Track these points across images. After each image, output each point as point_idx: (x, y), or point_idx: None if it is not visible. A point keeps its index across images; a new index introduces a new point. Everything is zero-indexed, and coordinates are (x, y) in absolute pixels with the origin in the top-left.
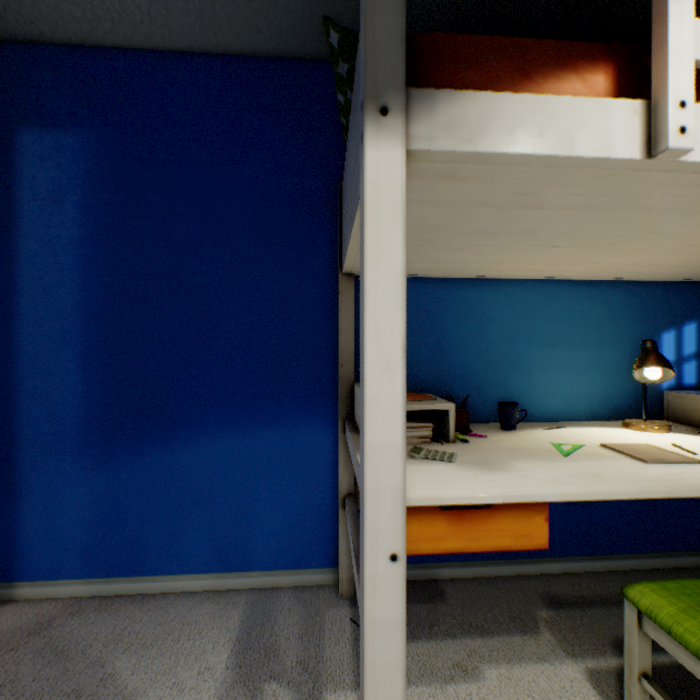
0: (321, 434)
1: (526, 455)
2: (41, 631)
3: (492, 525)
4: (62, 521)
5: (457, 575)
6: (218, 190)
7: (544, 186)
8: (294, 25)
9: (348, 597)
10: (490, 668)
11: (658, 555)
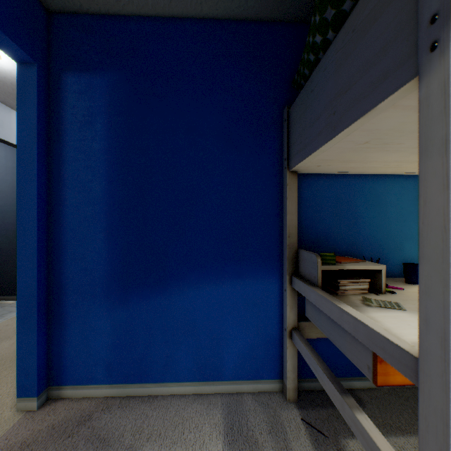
0: (270, 285)
1: None
2: (85, 423)
3: None
4: (93, 344)
5: (366, 386)
6: (199, 114)
7: None
8: None
9: (293, 401)
10: None
11: None
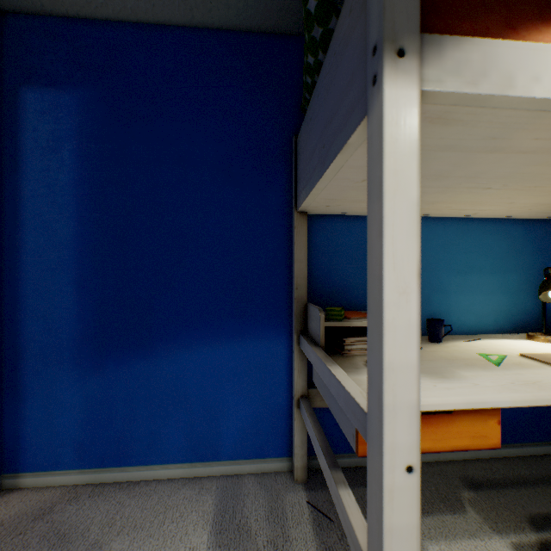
0: (277, 346)
1: (464, 365)
2: (44, 516)
3: (453, 428)
4: (60, 420)
5: None
6: (191, 141)
7: (517, 130)
8: (259, 2)
9: (302, 482)
10: (432, 545)
11: (550, 443)
